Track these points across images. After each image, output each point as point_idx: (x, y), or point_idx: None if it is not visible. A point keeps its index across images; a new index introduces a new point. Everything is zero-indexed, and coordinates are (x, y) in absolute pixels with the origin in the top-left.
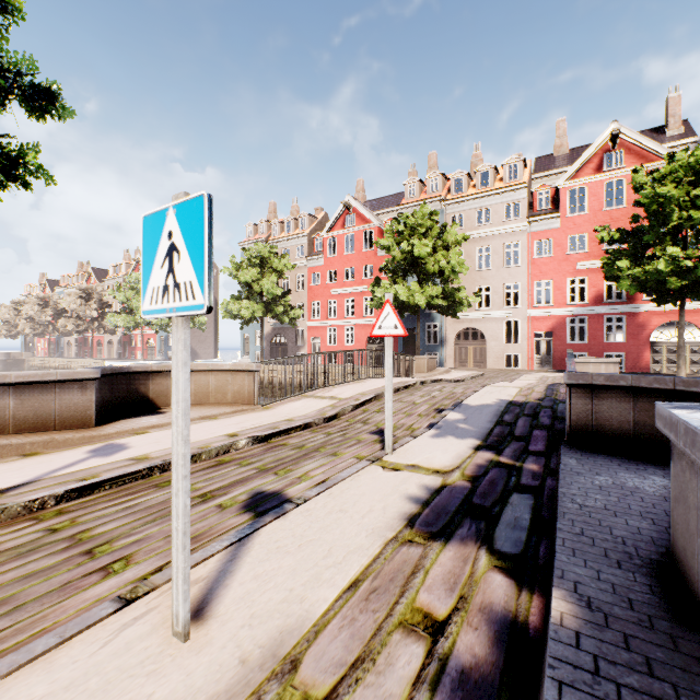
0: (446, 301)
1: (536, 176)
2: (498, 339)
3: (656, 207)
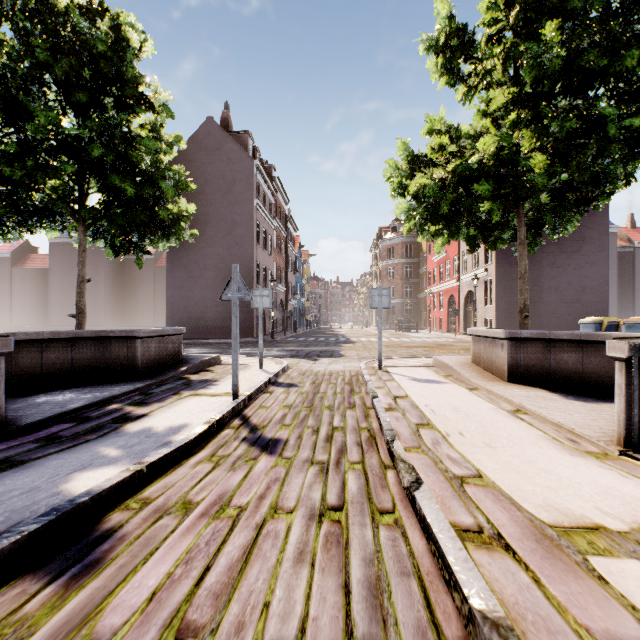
0: None
1: None
2: None
3: None
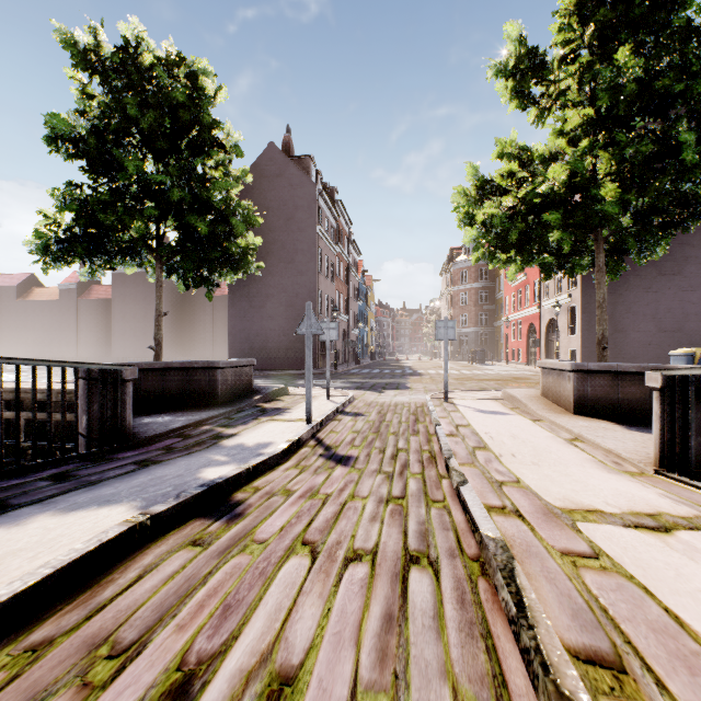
0: None
1: None
2: None
3: None
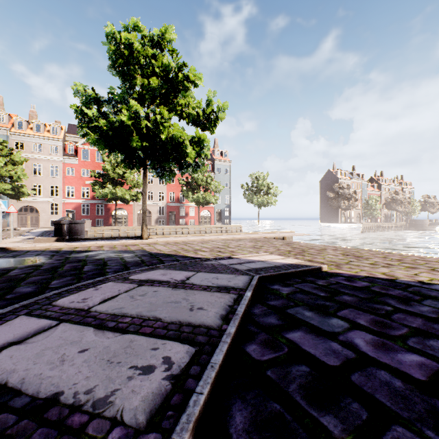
0: (14, 192)
1: (68, 135)
2: (47, 212)
3: (107, 170)
